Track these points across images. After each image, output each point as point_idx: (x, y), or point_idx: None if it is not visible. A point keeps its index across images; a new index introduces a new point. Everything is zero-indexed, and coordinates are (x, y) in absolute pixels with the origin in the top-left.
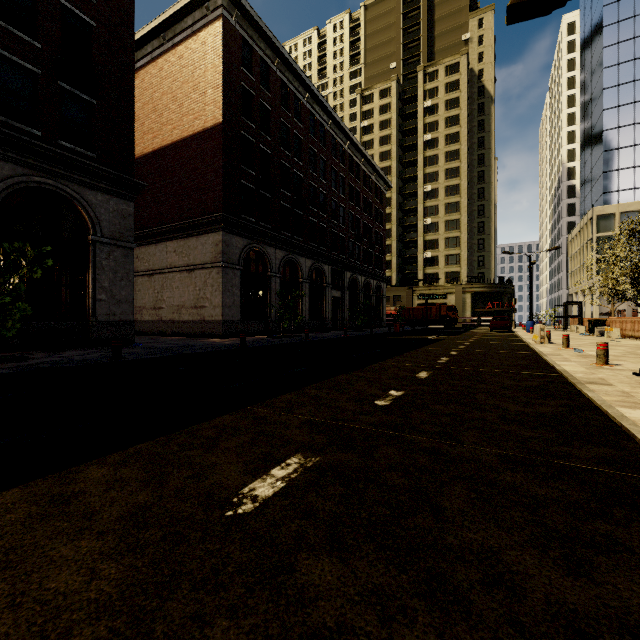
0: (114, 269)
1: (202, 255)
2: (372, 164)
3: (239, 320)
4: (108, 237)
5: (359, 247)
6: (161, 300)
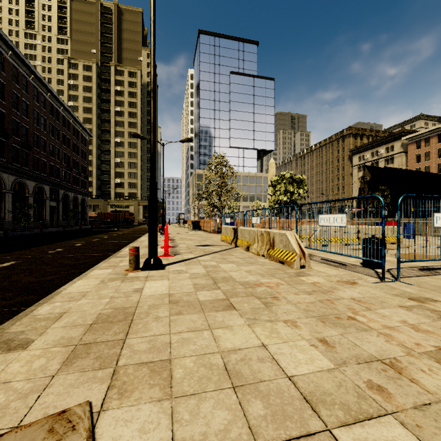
0: None
1: None
2: (79, 122)
3: None
4: None
5: (70, 174)
6: None
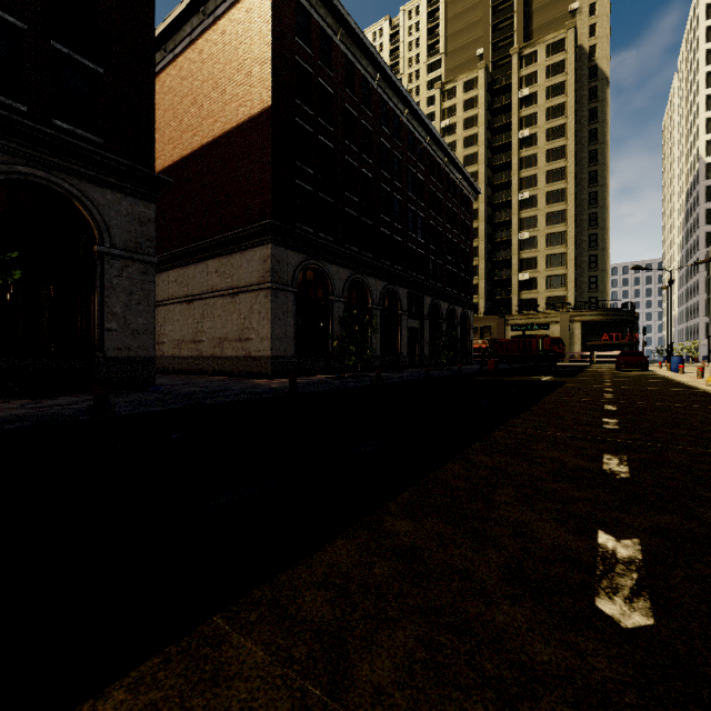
0: (128, 290)
1: (247, 275)
2: (457, 165)
3: (293, 356)
4: (120, 248)
5: (441, 266)
6: (201, 331)
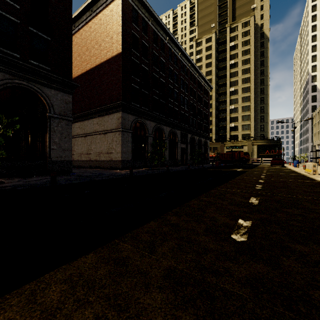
0: (61, 132)
1: (111, 125)
2: (202, 76)
3: (130, 160)
4: (57, 114)
5: (195, 121)
6: (90, 149)
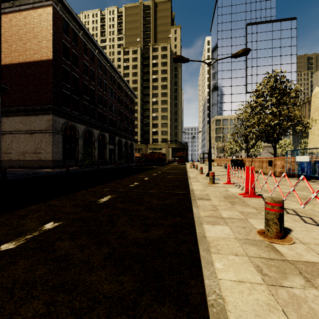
0: None
1: (39, 126)
2: (128, 86)
3: (61, 160)
4: None
5: (122, 125)
6: (11, 148)
